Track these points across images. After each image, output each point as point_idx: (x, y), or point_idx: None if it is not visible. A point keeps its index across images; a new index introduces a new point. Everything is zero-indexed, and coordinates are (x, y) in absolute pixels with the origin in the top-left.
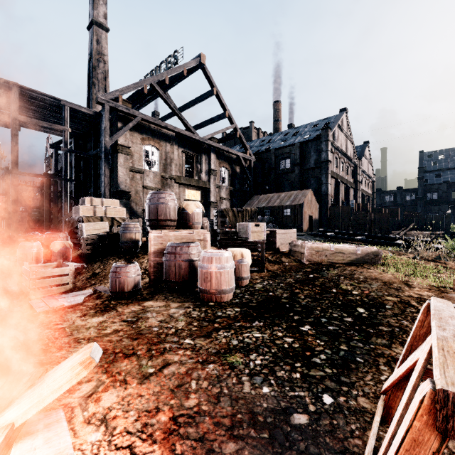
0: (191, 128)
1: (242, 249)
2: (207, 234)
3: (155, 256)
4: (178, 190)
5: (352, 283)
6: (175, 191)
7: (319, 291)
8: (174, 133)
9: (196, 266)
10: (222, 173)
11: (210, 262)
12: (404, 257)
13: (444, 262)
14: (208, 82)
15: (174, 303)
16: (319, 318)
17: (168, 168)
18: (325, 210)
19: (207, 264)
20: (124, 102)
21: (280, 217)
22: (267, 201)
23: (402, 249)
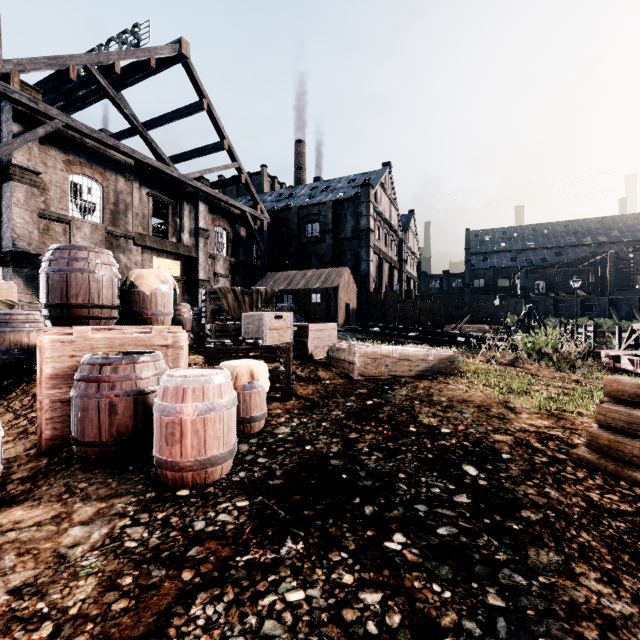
0: (164, 156)
1: (251, 364)
2: (182, 335)
3: (55, 385)
4: (141, 257)
5: (434, 411)
6: (135, 259)
7: (390, 434)
8: (132, 160)
9: (152, 405)
10: (219, 235)
11: (181, 399)
12: (480, 362)
13: (524, 367)
14: (195, 87)
15: (86, 503)
16: (412, 503)
17: (120, 218)
18: (366, 297)
19: (174, 405)
20: (25, 86)
21: (306, 305)
22: (288, 282)
23: (466, 350)
